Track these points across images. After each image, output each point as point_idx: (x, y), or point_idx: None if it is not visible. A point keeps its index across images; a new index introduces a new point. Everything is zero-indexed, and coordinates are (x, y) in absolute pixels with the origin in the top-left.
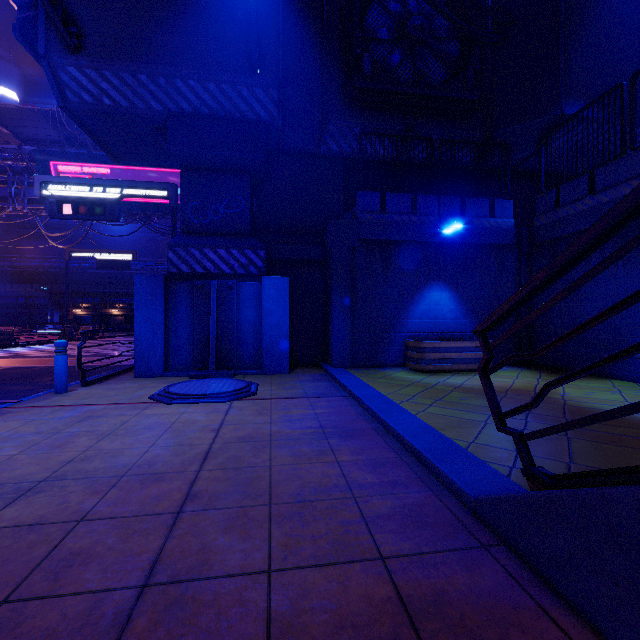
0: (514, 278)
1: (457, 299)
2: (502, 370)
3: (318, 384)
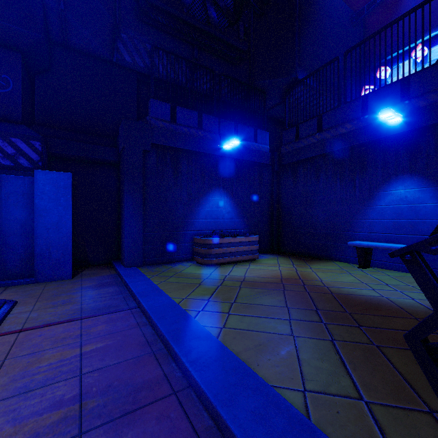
0: (269, 189)
1: (232, 203)
2: (265, 258)
3: (103, 291)
